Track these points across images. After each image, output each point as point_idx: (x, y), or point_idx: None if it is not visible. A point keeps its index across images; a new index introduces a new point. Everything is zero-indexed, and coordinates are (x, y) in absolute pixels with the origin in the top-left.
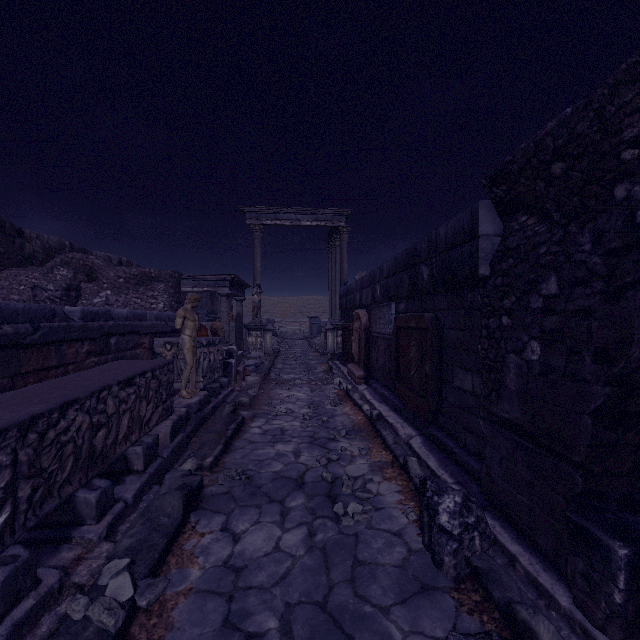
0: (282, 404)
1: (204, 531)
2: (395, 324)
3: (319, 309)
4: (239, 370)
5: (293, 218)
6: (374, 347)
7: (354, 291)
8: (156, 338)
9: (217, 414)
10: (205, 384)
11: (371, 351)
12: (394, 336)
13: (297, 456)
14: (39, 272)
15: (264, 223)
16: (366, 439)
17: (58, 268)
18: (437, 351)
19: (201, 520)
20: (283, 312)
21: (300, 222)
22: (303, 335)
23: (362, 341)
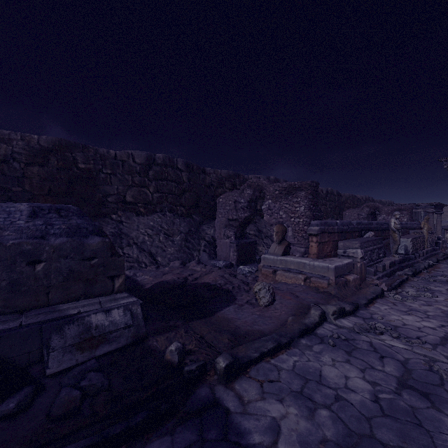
0: None
1: (442, 265)
2: None
3: None
4: (443, 246)
5: None
6: None
7: None
8: (410, 230)
9: (436, 256)
10: (430, 246)
11: None
12: None
13: None
14: (359, 210)
15: None
16: None
17: (364, 208)
18: None
19: (441, 264)
20: None
21: None
22: None
23: None
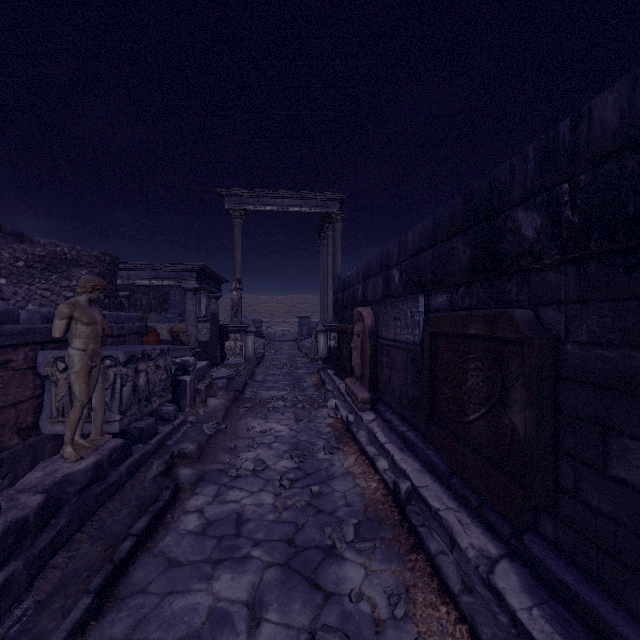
0: (251, 449)
1: None
2: (428, 328)
3: (310, 309)
4: (199, 389)
5: (279, 203)
6: (385, 360)
7: (354, 283)
8: (41, 351)
9: (138, 477)
10: (126, 423)
11: (380, 364)
12: (426, 348)
13: (255, 620)
14: None
15: (245, 208)
16: (395, 553)
17: None
18: (549, 388)
19: None
20: (271, 312)
21: (287, 208)
22: (292, 336)
23: (366, 350)
